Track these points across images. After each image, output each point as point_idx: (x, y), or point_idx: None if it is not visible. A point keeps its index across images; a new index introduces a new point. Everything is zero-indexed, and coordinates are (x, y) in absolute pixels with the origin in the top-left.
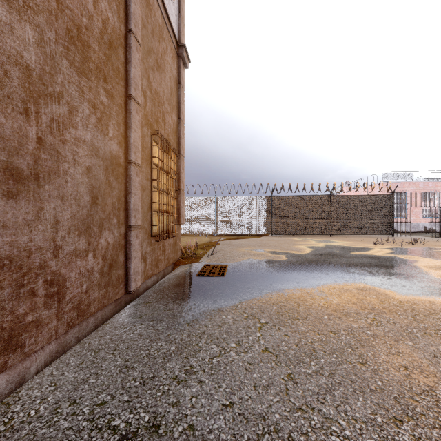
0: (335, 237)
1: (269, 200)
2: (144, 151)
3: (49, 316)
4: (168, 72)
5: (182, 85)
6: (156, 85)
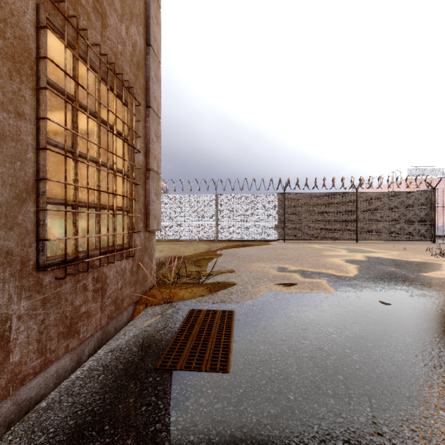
0: (363, 243)
1: (280, 199)
2: None
3: None
4: None
5: None
6: None
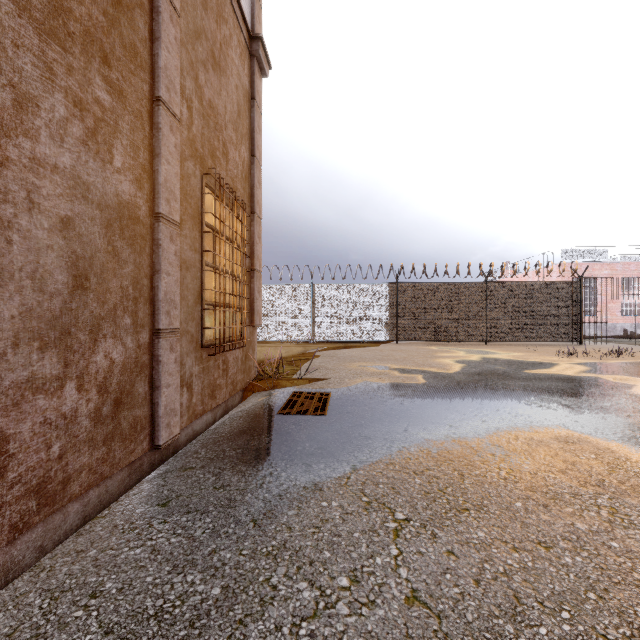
0: (493, 345)
1: (392, 290)
2: (188, 202)
3: None
4: (233, 78)
5: (258, 102)
6: (210, 94)
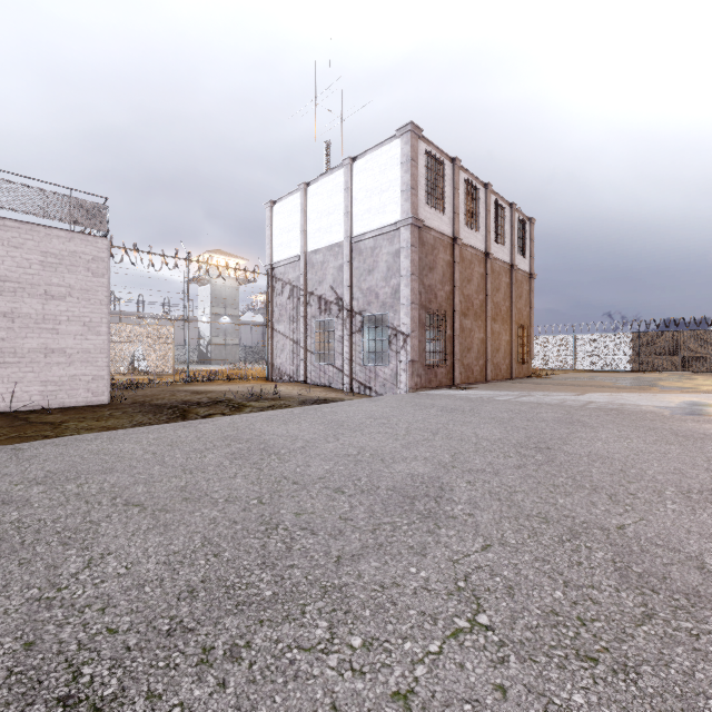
0: None
1: (635, 337)
2: (515, 334)
3: (500, 375)
4: (524, 293)
5: (532, 289)
6: (519, 306)
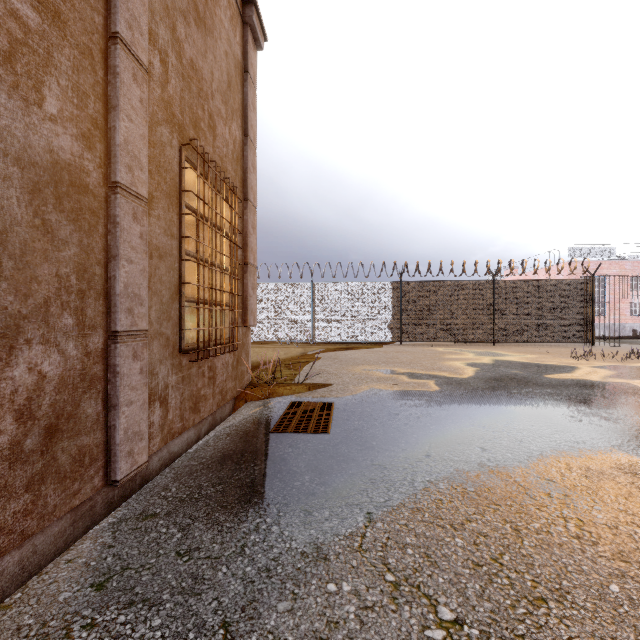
0: (501, 346)
1: (396, 288)
2: (161, 176)
3: None
4: (222, 42)
5: (252, 77)
6: (193, 53)
